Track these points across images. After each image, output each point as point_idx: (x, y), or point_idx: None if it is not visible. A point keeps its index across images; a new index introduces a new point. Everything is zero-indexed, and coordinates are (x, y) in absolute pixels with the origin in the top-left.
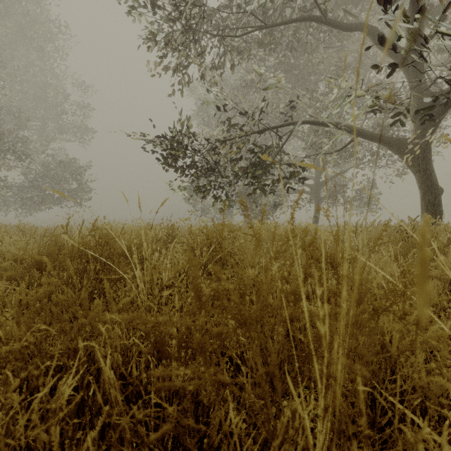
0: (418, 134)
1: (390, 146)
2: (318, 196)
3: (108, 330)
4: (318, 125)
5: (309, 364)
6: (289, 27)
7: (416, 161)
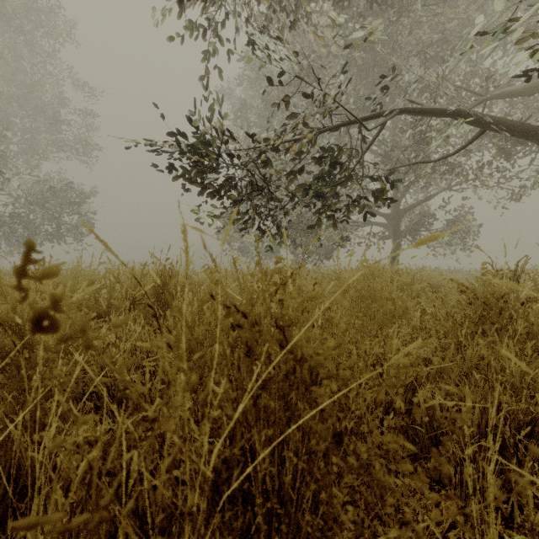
0: None
1: None
2: (398, 229)
3: None
4: (419, 112)
5: None
6: None
7: None
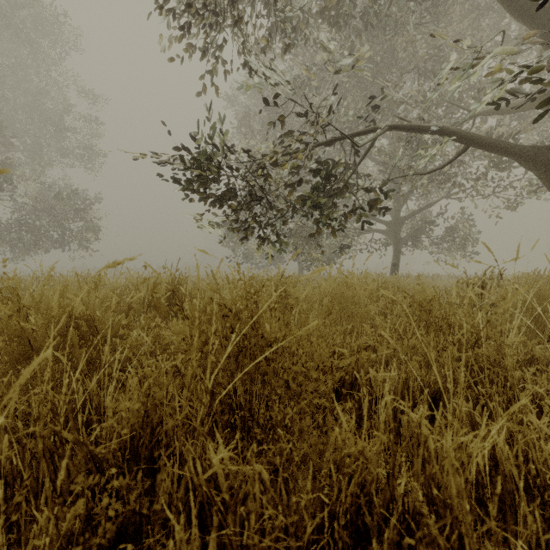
0: None
1: (521, 157)
2: (398, 236)
3: None
4: (409, 130)
5: None
6: None
7: None
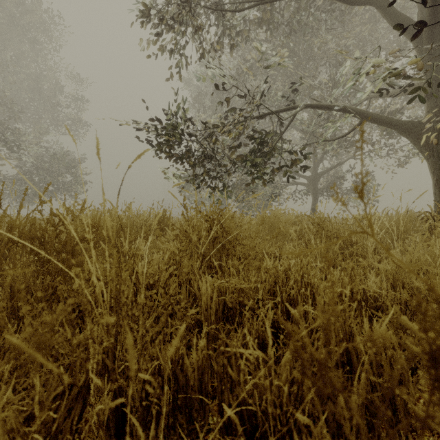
0: (431, 115)
1: (400, 129)
2: (316, 187)
3: (25, 373)
4: (321, 109)
5: (397, 431)
6: (290, 5)
7: (429, 145)
